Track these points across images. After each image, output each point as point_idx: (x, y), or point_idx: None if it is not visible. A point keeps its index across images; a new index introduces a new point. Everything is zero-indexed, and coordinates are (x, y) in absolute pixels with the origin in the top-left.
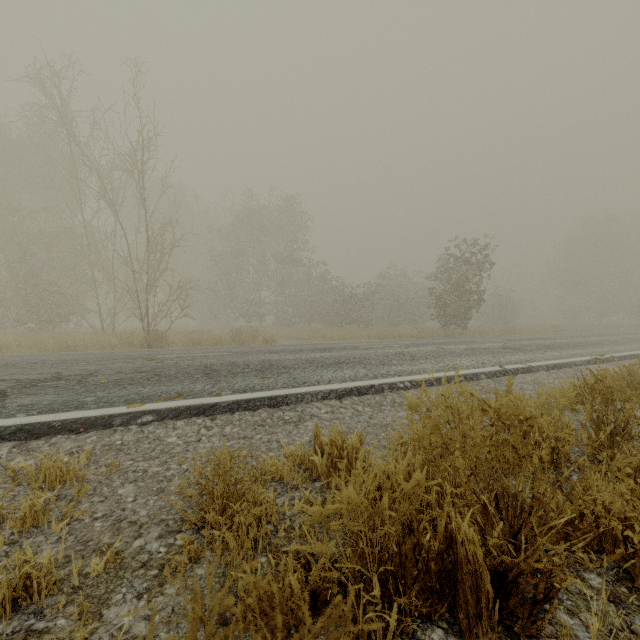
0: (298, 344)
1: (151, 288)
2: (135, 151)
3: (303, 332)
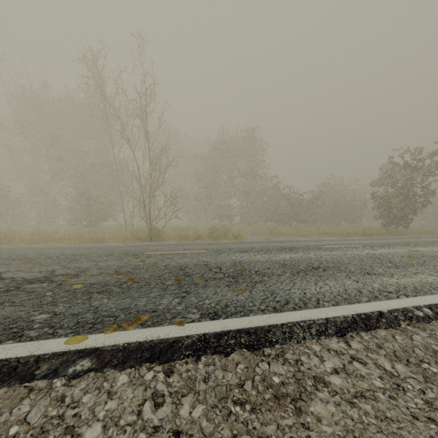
0: (262, 241)
1: (152, 197)
2: (140, 96)
3: (262, 229)
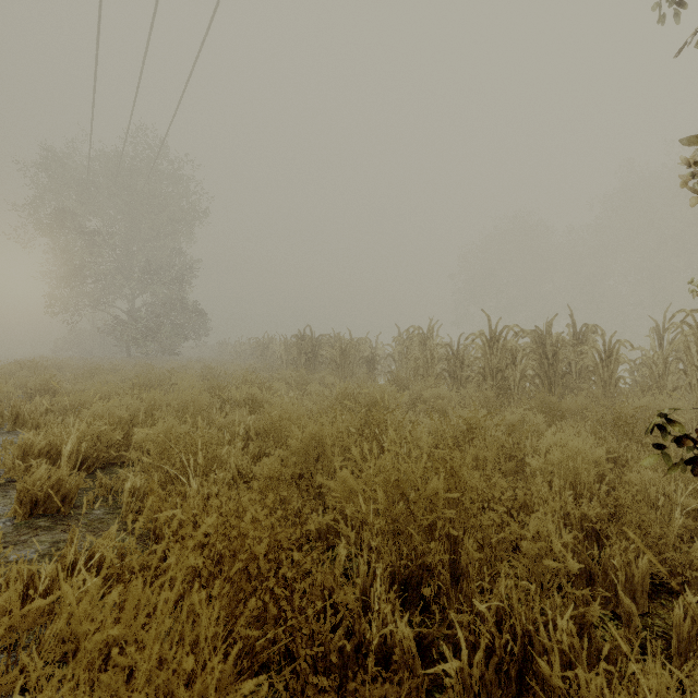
0: None
1: None
2: None
3: None
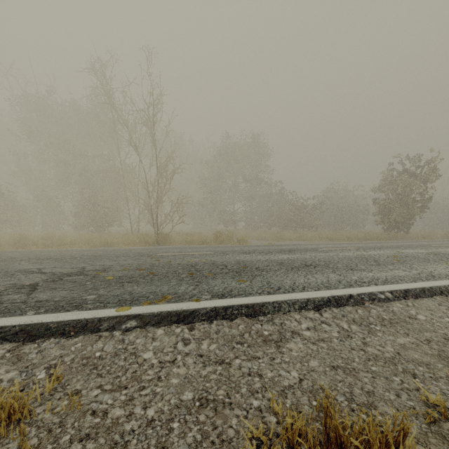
0: (264, 245)
1: (159, 203)
2: (148, 106)
3: (266, 234)
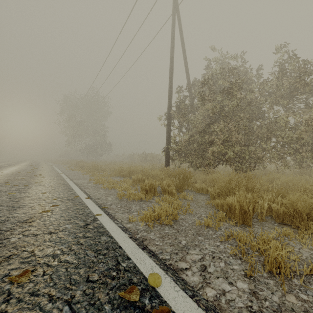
0: None
1: None
2: None
3: None
